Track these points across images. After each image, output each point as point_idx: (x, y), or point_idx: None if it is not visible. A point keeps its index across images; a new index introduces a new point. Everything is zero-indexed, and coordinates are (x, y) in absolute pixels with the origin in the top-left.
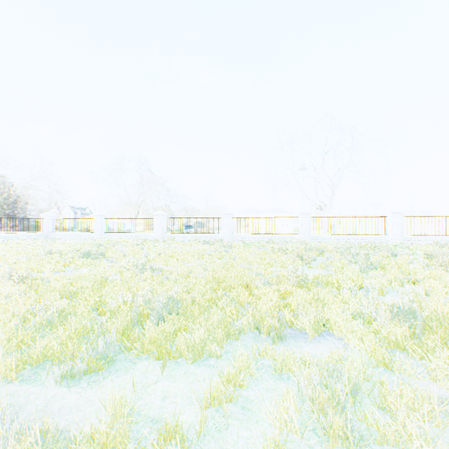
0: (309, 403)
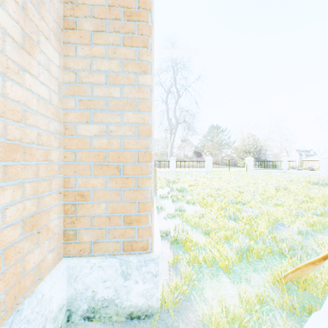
0: None
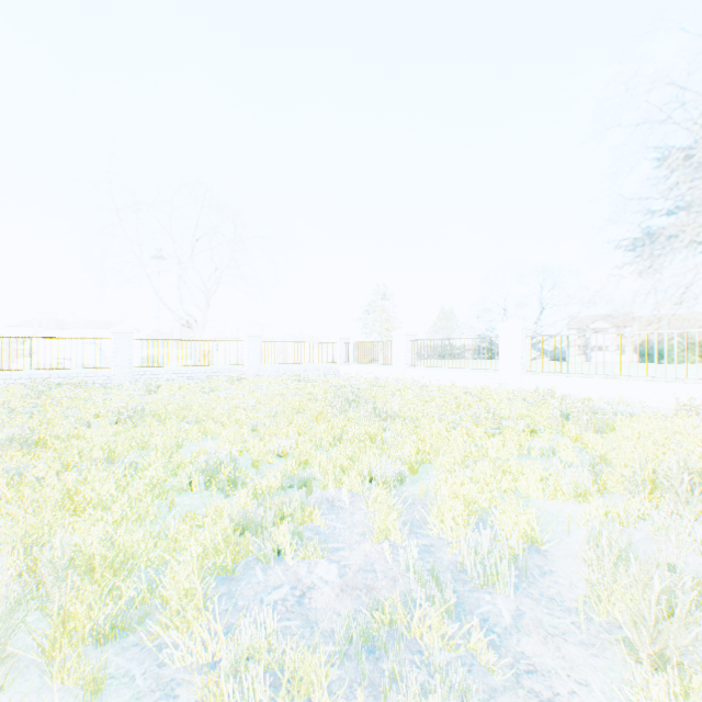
0: None
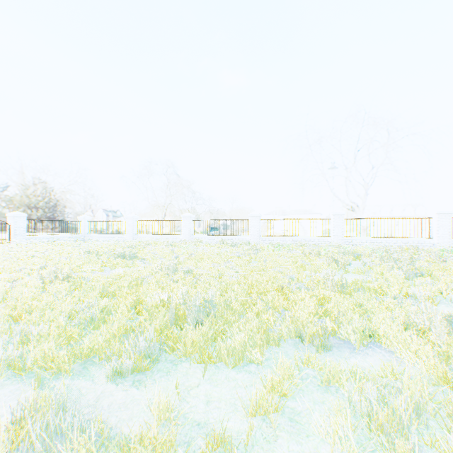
0: (365, 421)
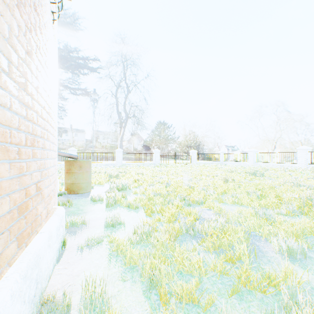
0: None
